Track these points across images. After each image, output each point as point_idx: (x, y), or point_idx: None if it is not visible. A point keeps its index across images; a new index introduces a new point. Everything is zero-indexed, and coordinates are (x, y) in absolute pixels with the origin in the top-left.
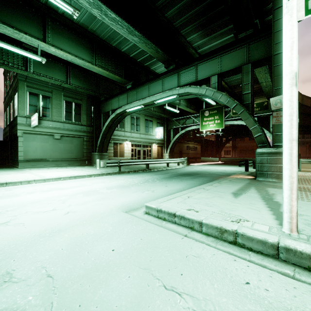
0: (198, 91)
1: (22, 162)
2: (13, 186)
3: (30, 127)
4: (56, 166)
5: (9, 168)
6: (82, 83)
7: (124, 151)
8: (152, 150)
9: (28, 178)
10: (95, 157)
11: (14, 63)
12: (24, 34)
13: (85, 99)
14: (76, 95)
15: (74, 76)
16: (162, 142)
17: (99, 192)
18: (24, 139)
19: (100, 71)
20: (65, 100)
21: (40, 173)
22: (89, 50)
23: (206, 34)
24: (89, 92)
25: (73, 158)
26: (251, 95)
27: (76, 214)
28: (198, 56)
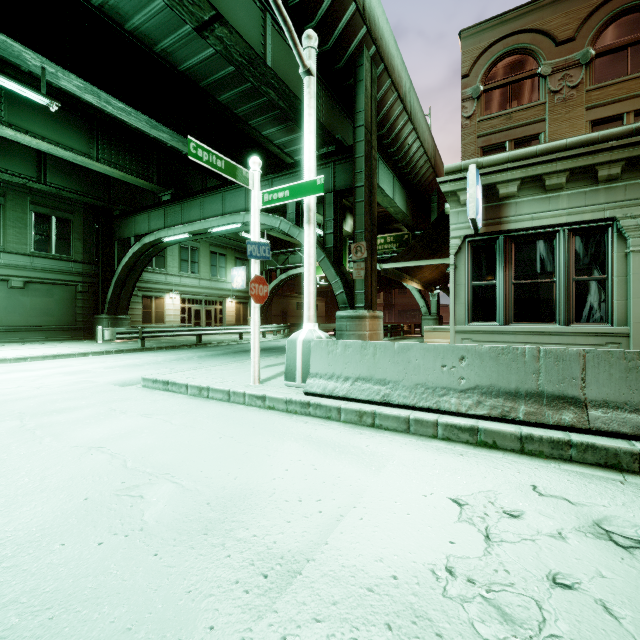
0: (270, 221)
1: None
2: None
3: None
4: (15, 342)
5: None
6: (74, 182)
7: (165, 312)
8: (225, 311)
9: None
10: (103, 324)
11: None
12: None
13: (80, 211)
14: (60, 201)
15: (55, 168)
16: (246, 294)
17: (91, 372)
18: None
19: (107, 170)
20: (36, 211)
21: None
22: (85, 132)
23: (290, 130)
24: (88, 199)
25: (54, 325)
26: (336, 236)
27: (50, 388)
28: (287, 157)
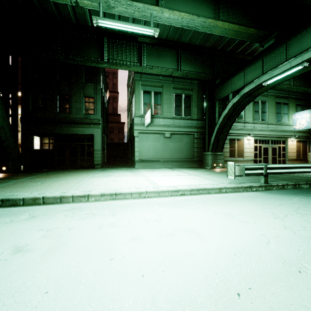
0: None
1: (138, 162)
2: (121, 201)
3: (144, 126)
4: (166, 168)
5: (128, 167)
6: (194, 66)
7: (243, 149)
8: (287, 148)
9: (140, 186)
10: (208, 158)
11: (131, 61)
12: (136, 2)
13: (195, 88)
14: (186, 85)
15: (185, 60)
16: (305, 134)
17: None
18: (139, 139)
19: (225, 29)
20: (175, 93)
21: (152, 178)
22: (210, 2)
23: None
24: (202, 75)
25: (183, 158)
26: None
27: None
28: None
